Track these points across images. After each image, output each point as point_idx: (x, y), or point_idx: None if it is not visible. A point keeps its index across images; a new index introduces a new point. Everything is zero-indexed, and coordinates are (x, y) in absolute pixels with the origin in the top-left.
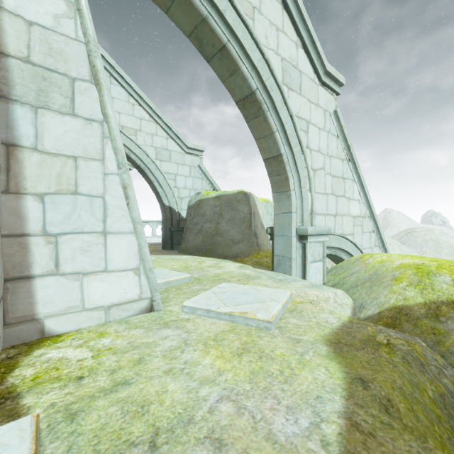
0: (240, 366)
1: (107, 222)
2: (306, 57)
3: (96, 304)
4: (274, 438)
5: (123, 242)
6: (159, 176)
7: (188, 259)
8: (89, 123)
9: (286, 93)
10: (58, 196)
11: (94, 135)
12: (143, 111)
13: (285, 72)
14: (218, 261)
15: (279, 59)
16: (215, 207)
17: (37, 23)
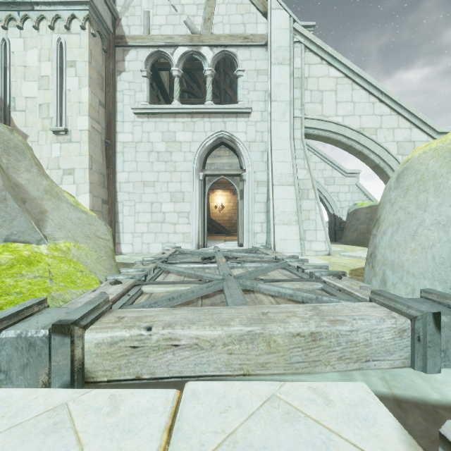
0: (354, 261)
1: (316, 227)
2: (419, 130)
3: (314, 250)
4: (355, 264)
5: (320, 233)
6: (326, 195)
7: (345, 246)
8: (312, 200)
9: (399, 159)
10: (305, 221)
11: (313, 203)
12: (317, 157)
13: (399, 148)
14: (366, 248)
15: (394, 144)
16: (367, 214)
17: (301, 179)
